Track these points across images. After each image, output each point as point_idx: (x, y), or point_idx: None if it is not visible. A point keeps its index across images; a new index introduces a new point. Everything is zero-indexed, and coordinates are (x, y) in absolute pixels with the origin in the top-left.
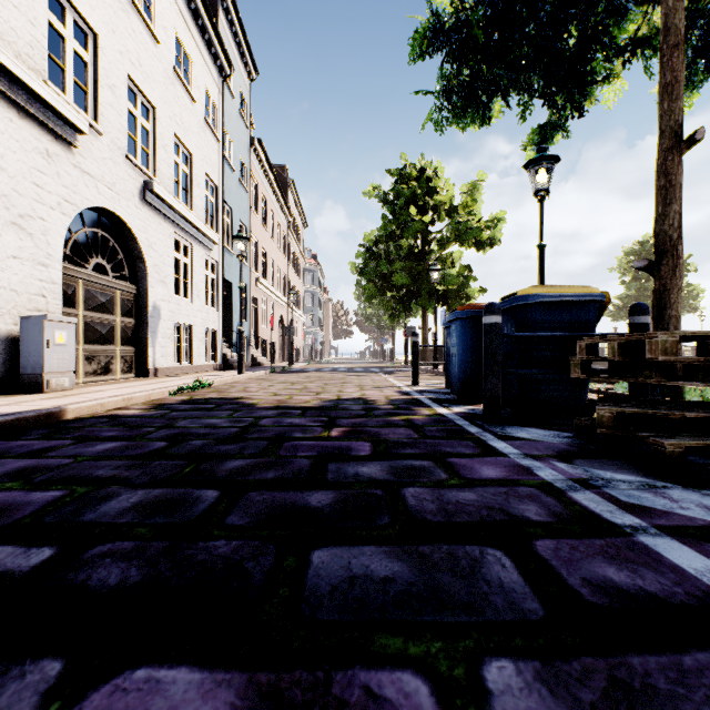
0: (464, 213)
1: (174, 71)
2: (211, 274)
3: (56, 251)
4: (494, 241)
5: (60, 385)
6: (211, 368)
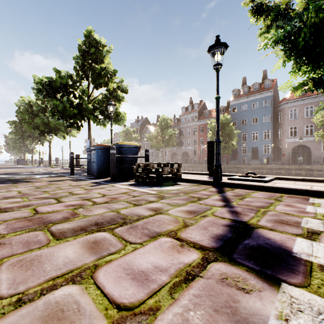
0: None
1: None
2: None
3: None
4: None
5: None
6: None
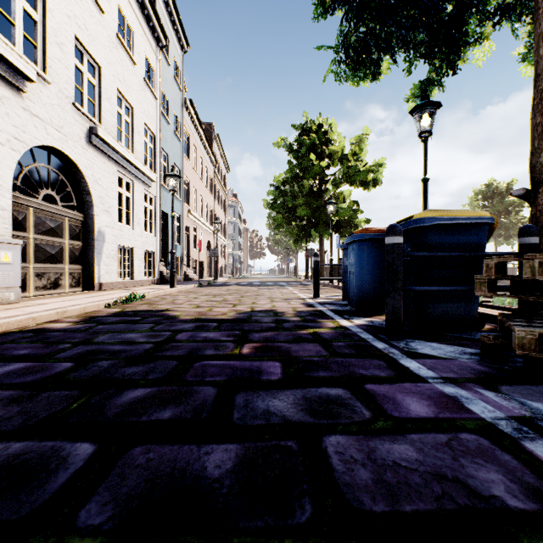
0: (353, 159)
1: (117, 37)
2: (150, 206)
3: (5, 181)
4: (376, 181)
5: (5, 299)
6: (149, 283)
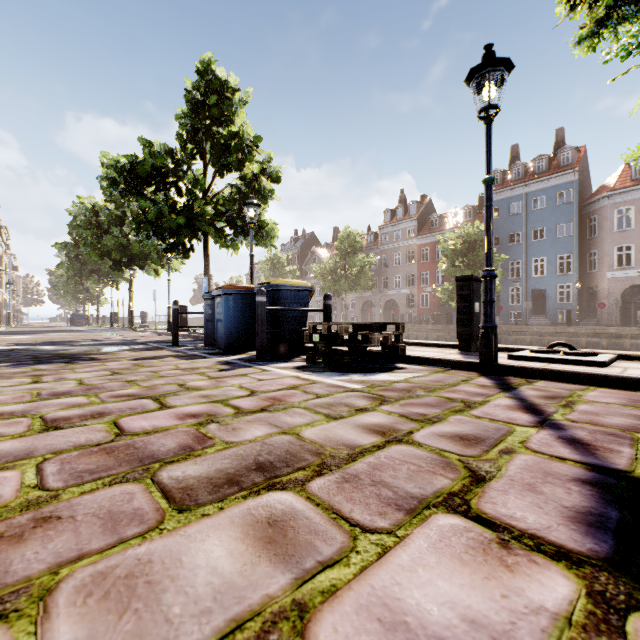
0: None
1: None
2: None
3: None
4: None
5: None
6: None
